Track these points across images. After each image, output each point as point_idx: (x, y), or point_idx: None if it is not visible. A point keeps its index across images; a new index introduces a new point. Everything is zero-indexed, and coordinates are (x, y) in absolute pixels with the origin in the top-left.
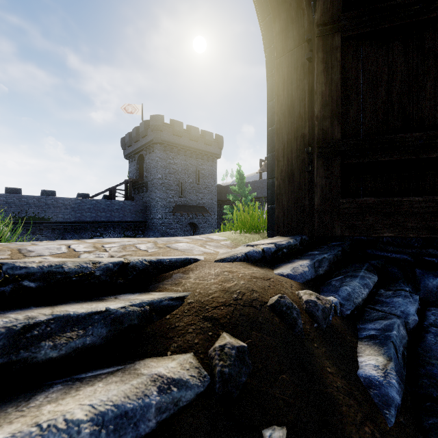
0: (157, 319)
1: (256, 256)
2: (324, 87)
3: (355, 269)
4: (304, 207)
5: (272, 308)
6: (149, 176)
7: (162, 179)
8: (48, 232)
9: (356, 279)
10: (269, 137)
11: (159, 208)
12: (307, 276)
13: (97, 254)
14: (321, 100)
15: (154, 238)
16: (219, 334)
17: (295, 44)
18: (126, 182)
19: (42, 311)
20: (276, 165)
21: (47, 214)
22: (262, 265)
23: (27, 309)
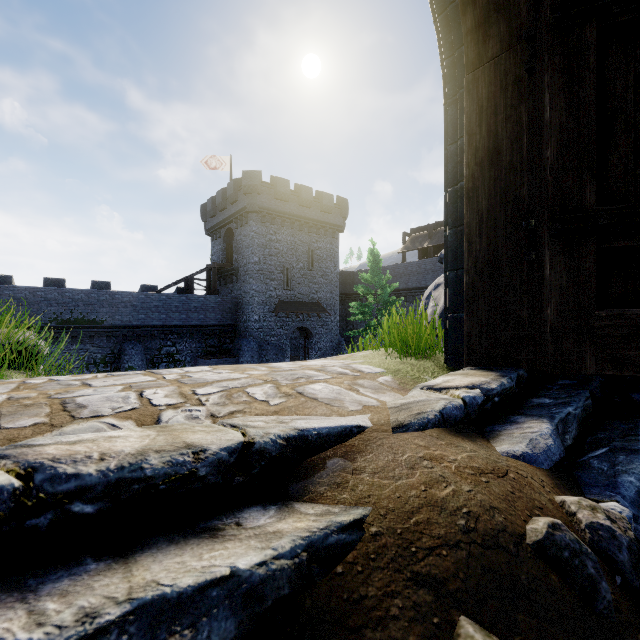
0: (320, 575)
1: (456, 415)
2: (564, 116)
3: (623, 433)
4: (519, 320)
5: (539, 552)
6: (241, 259)
7: (259, 264)
8: (101, 340)
9: (638, 459)
10: (449, 202)
11: (256, 306)
12: (554, 455)
13: (188, 410)
14: (560, 138)
15: (266, 368)
16: (453, 621)
17: (502, 47)
18: (208, 268)
19: (110, 585)
20: (466, 249)
21: (100, 315)
22: (467, 432)
23: (79, 572)
